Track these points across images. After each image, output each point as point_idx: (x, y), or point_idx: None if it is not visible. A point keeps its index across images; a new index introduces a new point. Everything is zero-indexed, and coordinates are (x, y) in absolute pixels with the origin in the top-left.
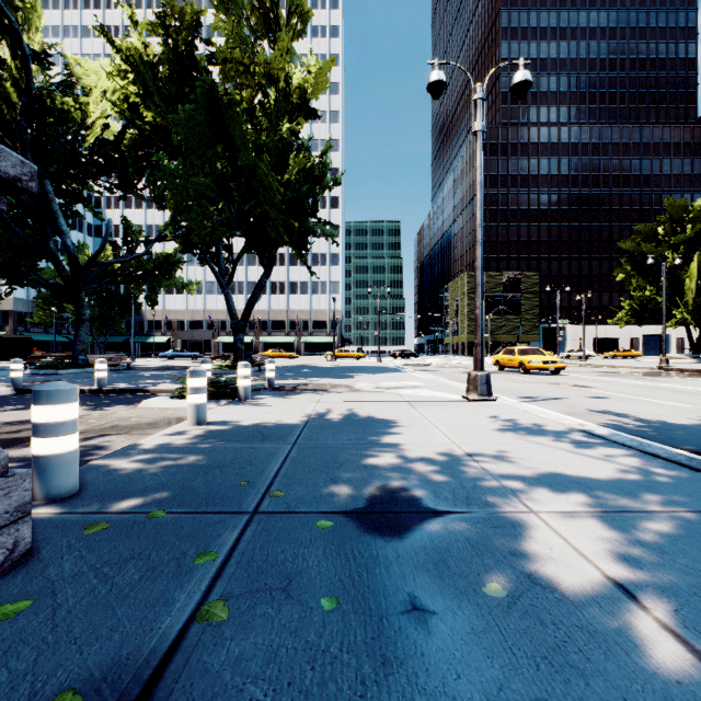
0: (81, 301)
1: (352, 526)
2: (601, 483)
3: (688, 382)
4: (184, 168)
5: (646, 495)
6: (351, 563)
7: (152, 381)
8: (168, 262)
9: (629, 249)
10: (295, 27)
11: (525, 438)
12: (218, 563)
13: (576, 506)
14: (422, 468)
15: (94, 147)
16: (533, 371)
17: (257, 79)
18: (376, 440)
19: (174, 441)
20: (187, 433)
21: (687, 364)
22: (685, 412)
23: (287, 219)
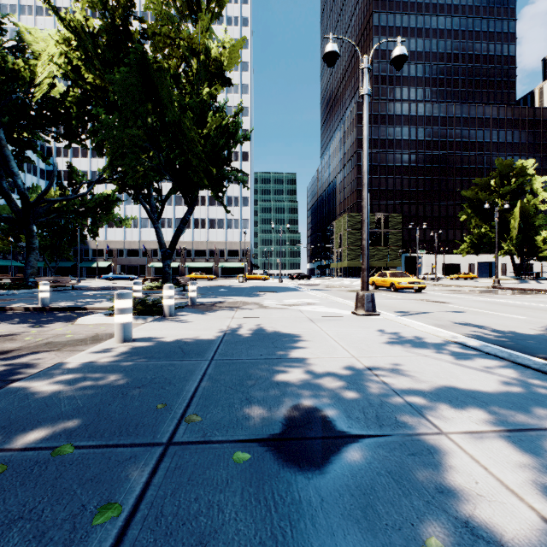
0: (31, 232)
1: (269, 458)
2: (493, 397)
3: (518, 298)
4: (119, 121)
5: (538, 410)
6: (272, 514)
7: (91, 300)
8: (107, 200)
9: (469, 196)
10: (213, 11)
11: (412, 351)
12: (121, 521)
13: (481, 425)
14: (329, 384)
15: (43, 103)
16: (401, 290)
17: (182, 50)
18: (285, 355)
19: (99, 359)
20: (113, 350)
21: (512, 284)
22: (526, 323)
23: (207, 166)
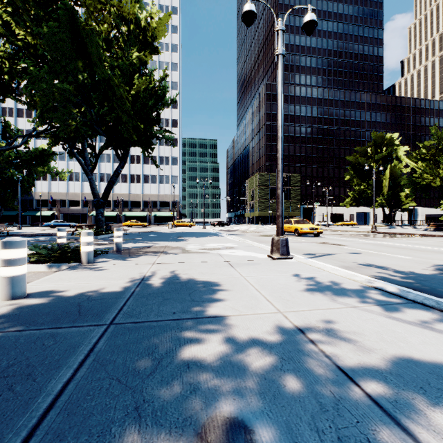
0: None
1: None
2: None
3: (395, 241)
4: (48, 75)
5: None
6: None
7: None
8: (43, 153)
9: (352, 161)
10: None
11: (338, 300)
12: None
13: None
14: (258, 362)
15: None
16: (303, 234)
17: (112, 16)
18: (202, 312)
19: None
20: None
21: (384, 229)
22: (417, 263)
23: (135, 122)
